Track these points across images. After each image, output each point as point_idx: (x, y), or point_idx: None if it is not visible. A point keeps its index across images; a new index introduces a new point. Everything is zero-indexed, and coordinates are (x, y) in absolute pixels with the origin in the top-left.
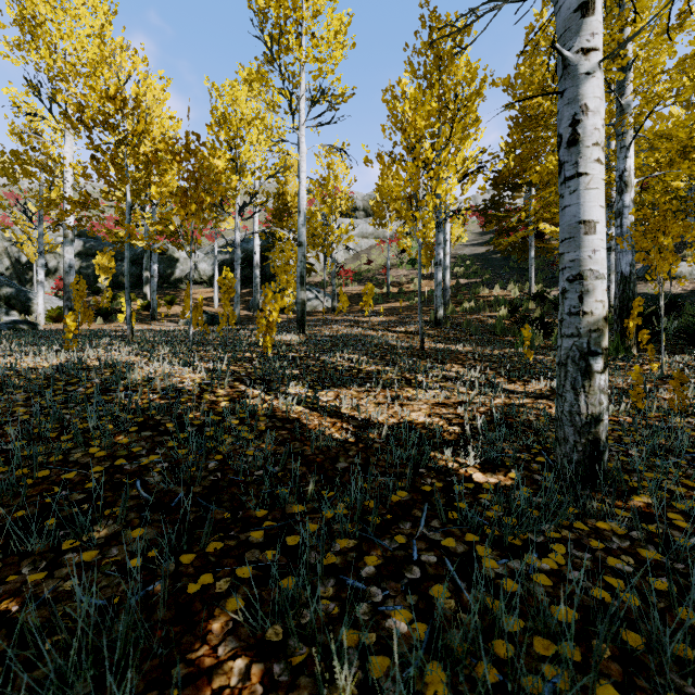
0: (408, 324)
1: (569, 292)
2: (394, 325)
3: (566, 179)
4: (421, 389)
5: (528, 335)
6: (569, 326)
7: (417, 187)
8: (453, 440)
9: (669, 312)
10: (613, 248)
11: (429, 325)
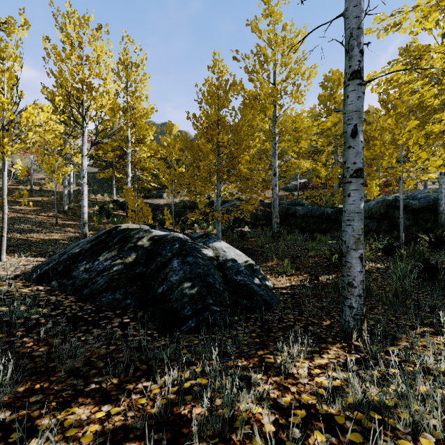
0: (49, 212)
1: (82, 215)
2: (41, 212)
3: (82, 199)
4: (57, 233)
5: (96, 219)
6: (82, 220)
7: (55, 168)
8: (64, 240)
9: (154, 211)
10: (136, 188)
11: (60, 213)
